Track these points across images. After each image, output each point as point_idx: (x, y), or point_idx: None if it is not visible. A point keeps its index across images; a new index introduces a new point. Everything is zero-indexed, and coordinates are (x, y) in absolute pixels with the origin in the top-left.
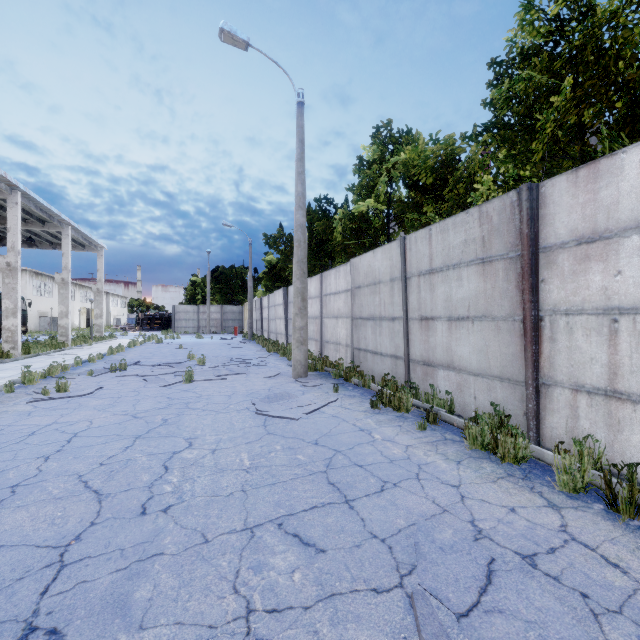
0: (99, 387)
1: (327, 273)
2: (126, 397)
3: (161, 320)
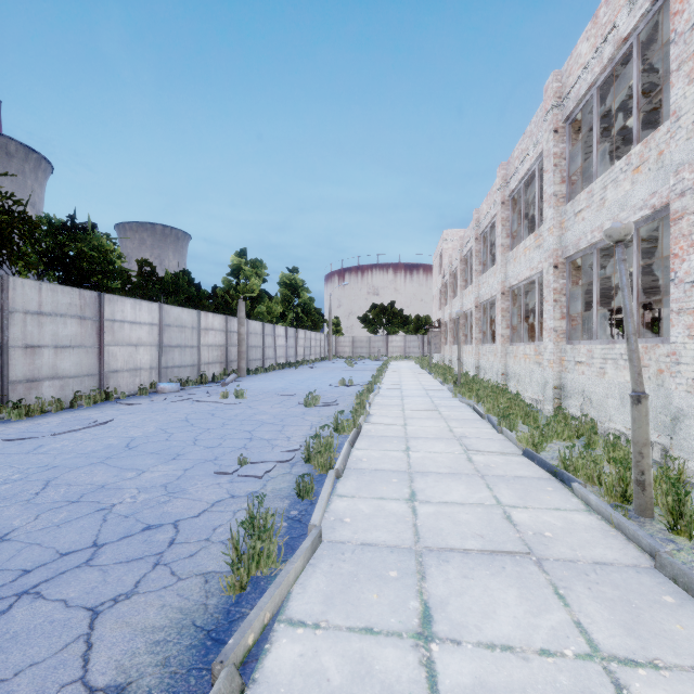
0: None
1: None
2: None
3: None
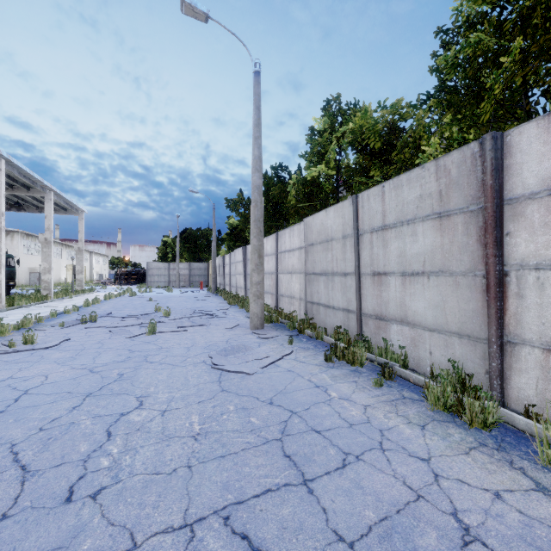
0: (65, 339)
1: (282, 232)
2: (89, 349)
3: (137, 275)
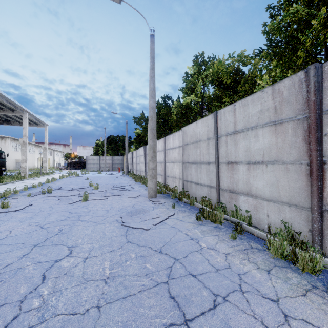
0: (29, 204)
1: (168, 137)
2: (43, 211)
3: (81, 164)
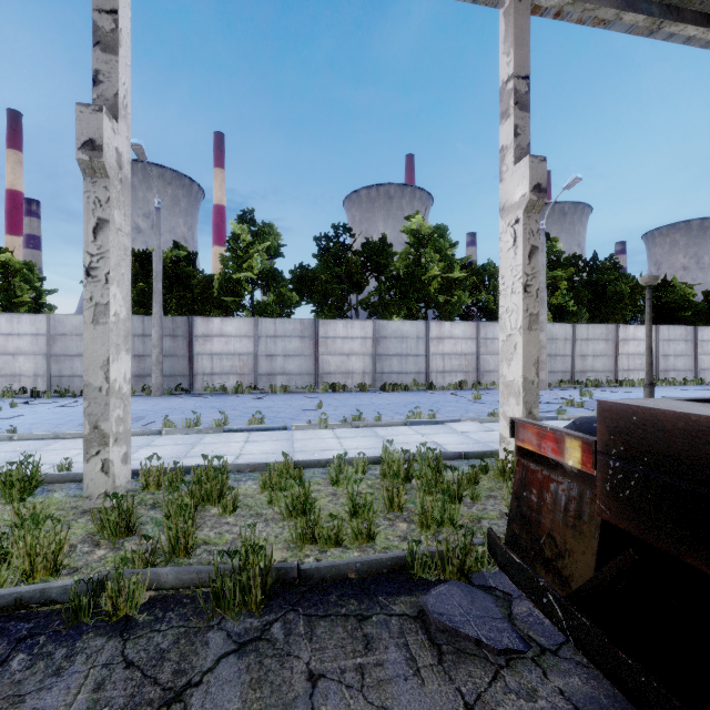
0: None
1: (489, 324)
2: None
3: None
